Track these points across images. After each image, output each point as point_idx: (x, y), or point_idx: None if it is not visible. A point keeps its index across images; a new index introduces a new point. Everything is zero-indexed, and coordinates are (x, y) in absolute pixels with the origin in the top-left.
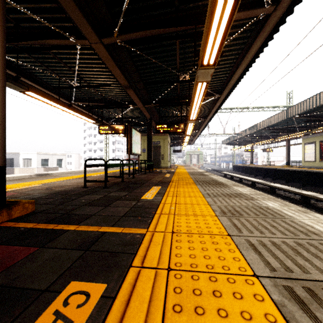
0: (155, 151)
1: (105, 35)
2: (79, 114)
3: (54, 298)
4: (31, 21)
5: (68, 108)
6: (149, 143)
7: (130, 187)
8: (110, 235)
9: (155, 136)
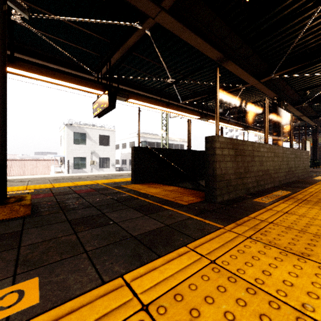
0: (319, 151)
1: (296, 104)
2: (263, 134)
3: (318, 177)
4: (258, 106)
5: (259, 132)
6: (314, 145)
7: (312, 172)
8: (320, 175)
9: (319, 138)
